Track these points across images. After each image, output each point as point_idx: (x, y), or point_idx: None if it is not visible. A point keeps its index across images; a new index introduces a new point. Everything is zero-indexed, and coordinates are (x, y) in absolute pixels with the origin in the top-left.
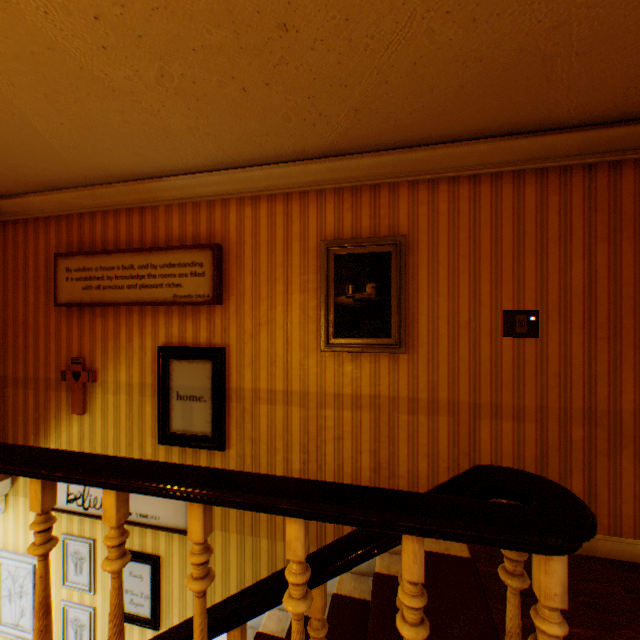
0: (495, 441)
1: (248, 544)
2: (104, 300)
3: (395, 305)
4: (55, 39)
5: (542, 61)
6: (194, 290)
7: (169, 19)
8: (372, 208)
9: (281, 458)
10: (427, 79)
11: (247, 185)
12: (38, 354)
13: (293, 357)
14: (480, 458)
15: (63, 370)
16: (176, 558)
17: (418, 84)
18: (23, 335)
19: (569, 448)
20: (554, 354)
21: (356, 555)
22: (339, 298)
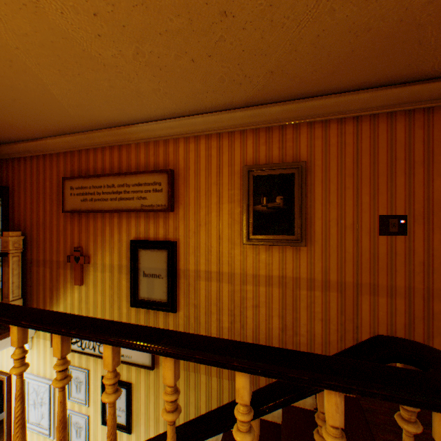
0: (373, 311)
1: (192, 378)
2: (95, 208)
3: (297, 211)
4: (67, 31)
5: (416, 29)
6: (155, 201)
7: (144, 12)
8: (280, 142)
9: (215, 319)
10: (326, 47)
11: (191, 128)
12: (52, 244)
13: (223, 248)
14: (361, 323)
15: (68, 255)
16: (142, 385)
17: (319, 51)
18: (43, 232)
19: (431, 318)
20: (419, 248)
21: (284, 399)
22: (256, 206)
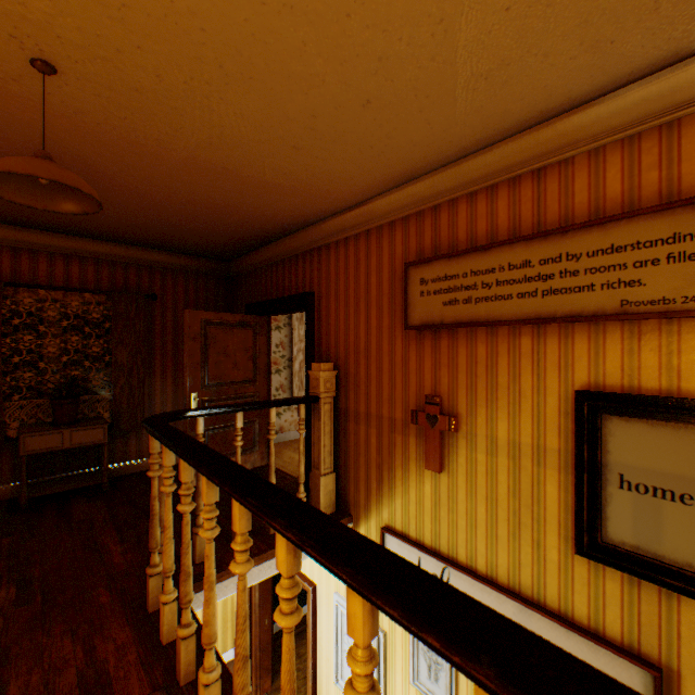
0: None
1: None
2: (475, 318)
3: None
4: None
5: None
6: (674, 288)
7: None
8: None
9: None
10: None
11: None
12: (380, 387)
13: None
14: None
15: (412, 410)
16: None
17: None
18: (363, 364)
19: None
20: None
21: None
22: None
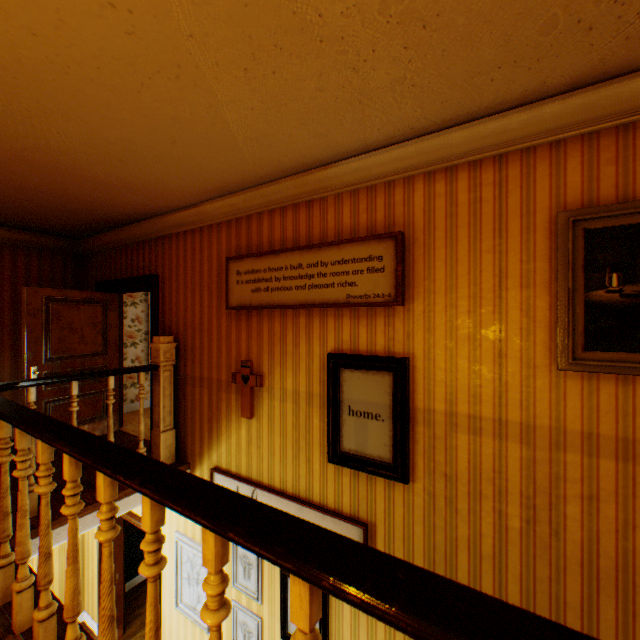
0: None
1: None
2: (271, 302)
3: None
4: None
5: None
6: (370, 289)
7: None
8: None
9: (489, 508)
10: None
11: (440, 154)
12: (211, 355)
13: (508, 375)
14: None
15: (233, 372)
16: None
17: None
18: (199, 337)
19: None
20: None
21: None
22: (591, 293)
